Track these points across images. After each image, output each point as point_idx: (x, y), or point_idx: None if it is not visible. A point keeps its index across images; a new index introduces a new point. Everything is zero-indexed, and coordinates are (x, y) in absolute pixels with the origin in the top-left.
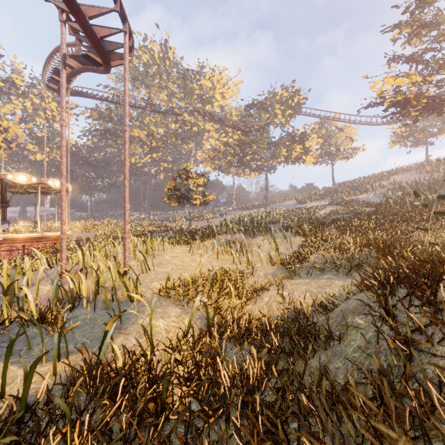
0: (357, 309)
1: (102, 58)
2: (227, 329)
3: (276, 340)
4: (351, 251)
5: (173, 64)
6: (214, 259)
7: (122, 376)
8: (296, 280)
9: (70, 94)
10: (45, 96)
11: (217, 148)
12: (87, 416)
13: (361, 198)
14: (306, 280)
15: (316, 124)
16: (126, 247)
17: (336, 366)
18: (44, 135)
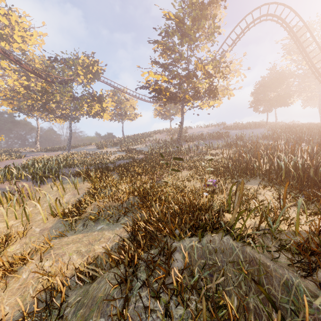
0: (102, 302)
1: None
2: None
3: None
4: (121, 200)
5: None
6: None
7: None
8: (70, 237)
9: None
10: None
11: (17, 89)
12: None
13: (138, 147)
14: (80, 235)
15: (112, 91)
16: None
17: None
18: None
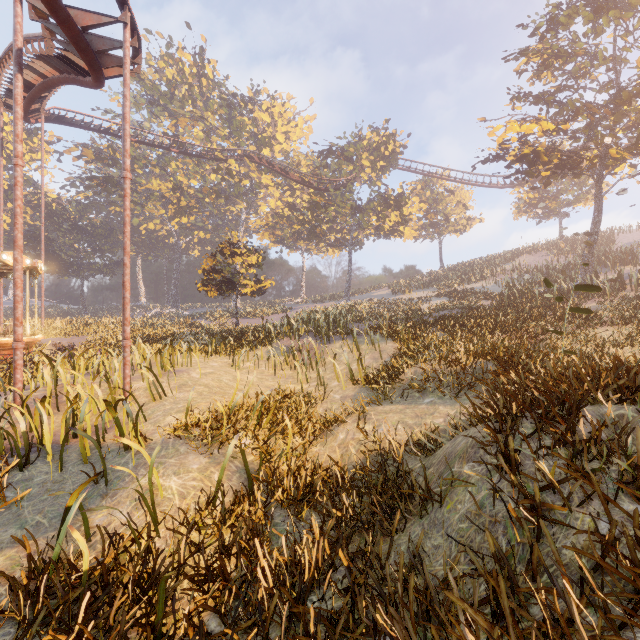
0: (466, 452)
1: (87, 61)
2: (278, 488)
3: (348, 505)
4: (462, 363)
5: (213, 85)
6: (269, 375)
7: (87, 586)
8: (385, 406)
9: (46, 120)
10: (1, 121)
11: (280, 212)
12: None
13: (477, 287)
14: (399, 406)
15: (418, 182)
16: (127, 360)
17: (436, 544)
18: (0, 182)
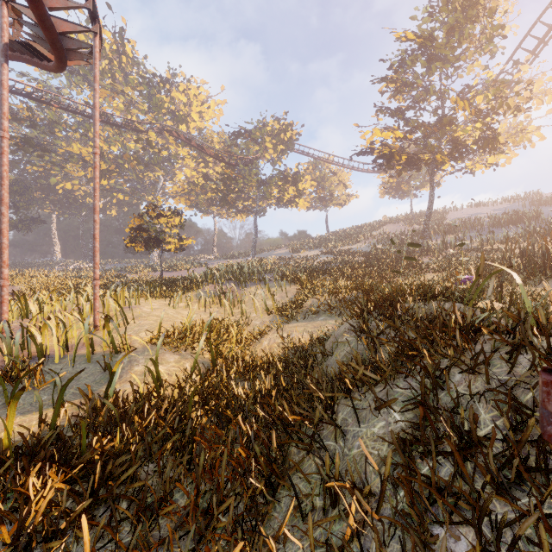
0: (345, 332)
1: (58, 56)
2: (232, 367)
3: (281, 363)
4: (342, 294)
5: (132, 62)
6: (201, 312)
7: (144, 401)
8: (294, 324)
9: None
10: None
11: (195, 180)
12: (123, 427)
13: (354, 248)
14: (303, 323)
15: (310, 164)
16: (97, 296)
17: (330, 372)
18: None
